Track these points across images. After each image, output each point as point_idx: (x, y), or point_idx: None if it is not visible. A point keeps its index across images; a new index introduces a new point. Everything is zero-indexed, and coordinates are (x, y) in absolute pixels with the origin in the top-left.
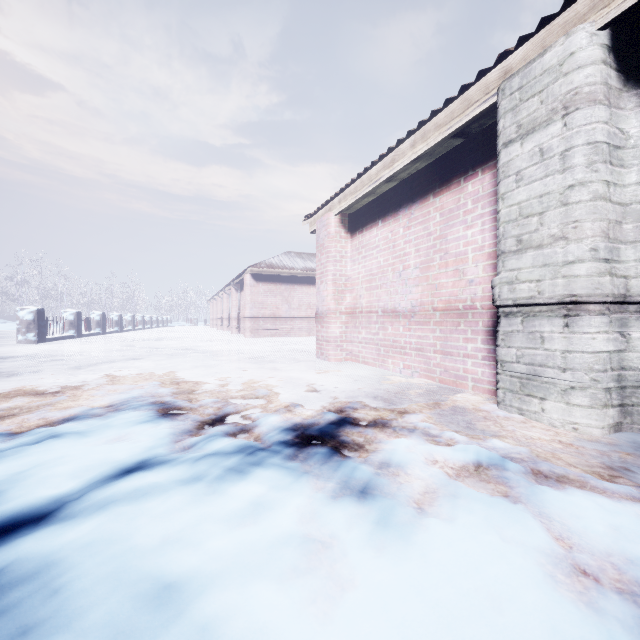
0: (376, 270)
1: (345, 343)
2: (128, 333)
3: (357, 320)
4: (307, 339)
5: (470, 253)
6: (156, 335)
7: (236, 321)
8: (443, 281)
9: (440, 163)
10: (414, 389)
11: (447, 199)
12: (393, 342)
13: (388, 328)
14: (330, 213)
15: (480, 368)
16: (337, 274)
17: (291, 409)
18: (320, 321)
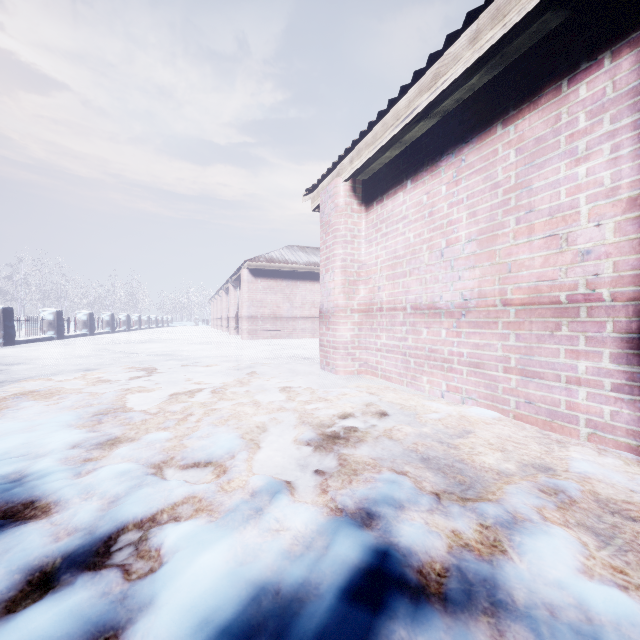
0: (403, 250)
1: (358, 350)
2: (120, 334)
3: (374, 320)
4: (311, 341)
5: (583, 204)
6: (148, 336)
7: (234, 321)
8: (523, 257)
9: (517, 68)
10: (483, 436)
11: (532, 123)
12: (430, 352)
13: (422, 331)
14: (338, 179)
15: (608, 405)
16: (347, 259)
17: (263, 507)
18: (325, 321)
